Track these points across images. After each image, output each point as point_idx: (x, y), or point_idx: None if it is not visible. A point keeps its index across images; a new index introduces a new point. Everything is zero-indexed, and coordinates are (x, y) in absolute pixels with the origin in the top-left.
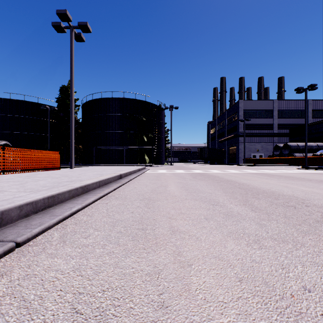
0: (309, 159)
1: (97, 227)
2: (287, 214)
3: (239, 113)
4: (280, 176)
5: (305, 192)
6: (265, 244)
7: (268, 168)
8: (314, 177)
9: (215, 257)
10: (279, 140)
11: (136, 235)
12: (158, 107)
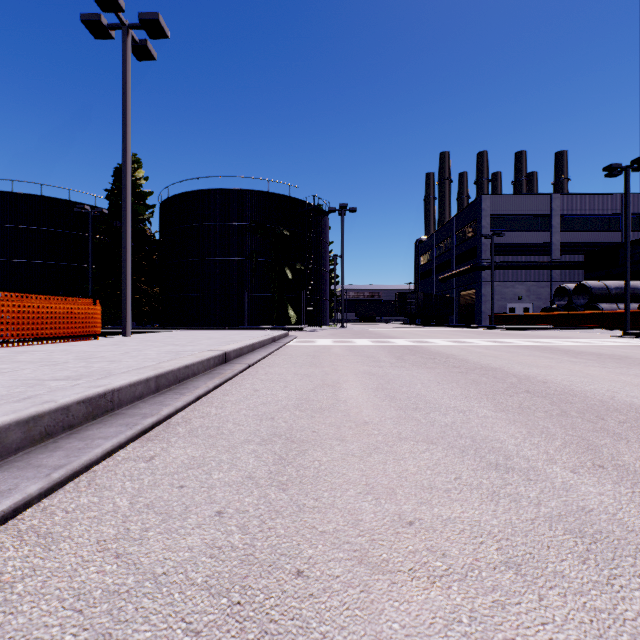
0: (633, 316)
1: None
2: None
3: (482, 221)
4: (598, 356)
5: None
6: None
7: (549, 336)
8: None
9: None
10: (563, 277)
11: None
12: (315, 209)
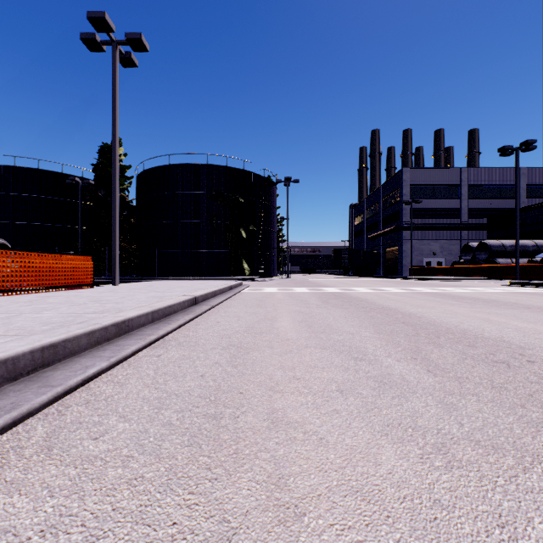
0: (522, 269)
1: (126, 412)
2: (496, 380)
3: (404, 190)
4: (474, 300)
5: (523, 331)
6: (458, 456)
7: (452, 285)
8: (534, 302)
9: (355, 492)
10: (470, 236)
11: (199, 431)
12: (265, 180)
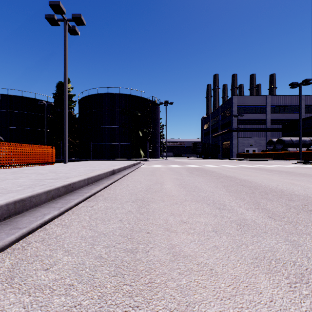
0: (303, 154)
1: (70, 248)
2: None
3: (233, 108)
4: (280, 172)
5: None
6: None
7: (263, 163)
8: None
9: None
10: (272, 135)
11: (121, 263)
12: (153, 103)
